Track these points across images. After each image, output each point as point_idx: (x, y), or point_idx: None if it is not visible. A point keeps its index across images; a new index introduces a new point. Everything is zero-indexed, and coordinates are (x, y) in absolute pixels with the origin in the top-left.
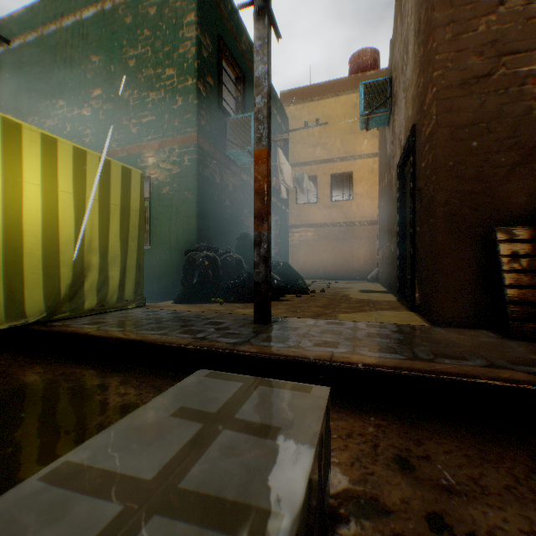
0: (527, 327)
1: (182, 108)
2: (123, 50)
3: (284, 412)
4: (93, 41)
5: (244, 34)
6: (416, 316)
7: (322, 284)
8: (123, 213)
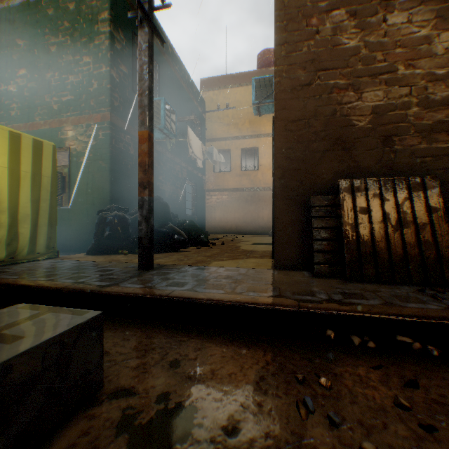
0: (325, 269)
1: (97, 90)
2: (46, 37)
3: (43, 328)
4: (19, 27)
5: (160, 31)
6: (271, 262)
7: (230, 238)
8: (35, 179)
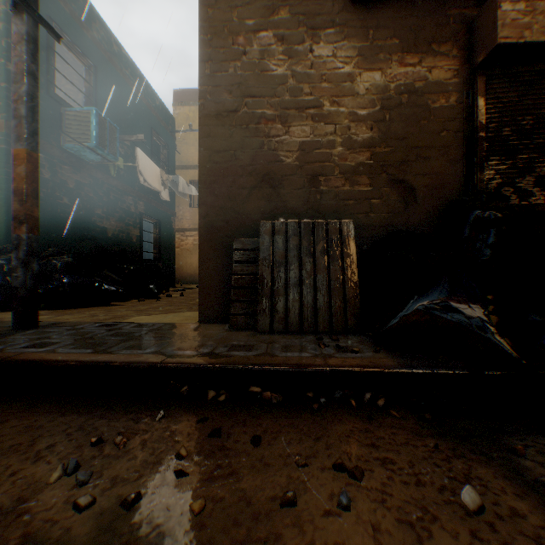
0: (241, 320)
1: None
2: None
3: None
4: None
5: (98, 22)
6: None
7: None
8: None
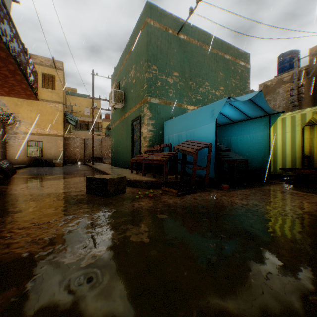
0: None
1: None
2: (231, 77)
3: None
4: (220, 66)
5: None
6: None
7: None
8: None
